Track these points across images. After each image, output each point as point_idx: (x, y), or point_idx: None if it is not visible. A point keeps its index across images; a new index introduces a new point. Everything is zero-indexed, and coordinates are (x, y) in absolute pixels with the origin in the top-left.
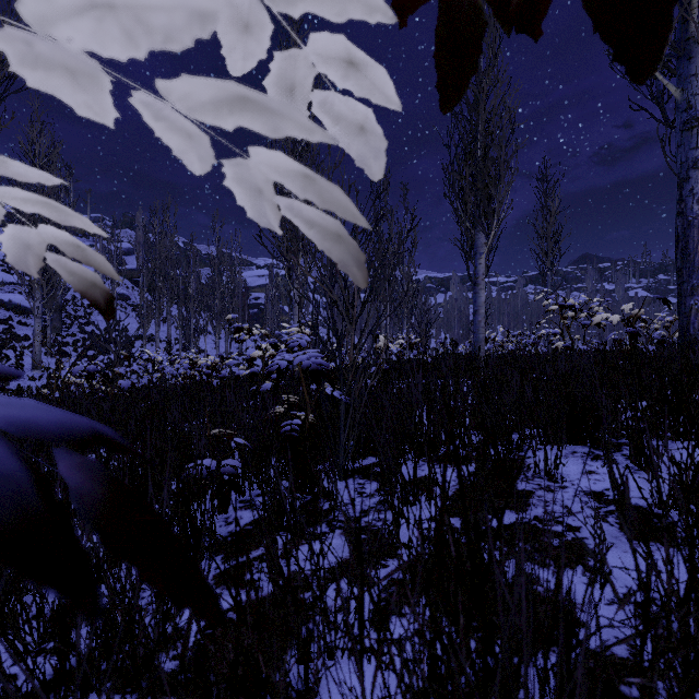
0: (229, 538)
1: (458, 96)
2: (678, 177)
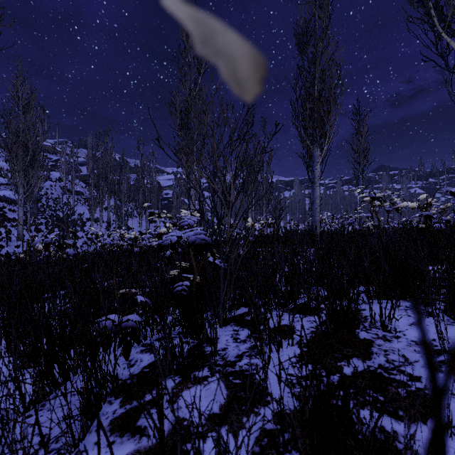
0: (129, 381)
1: None
2: None
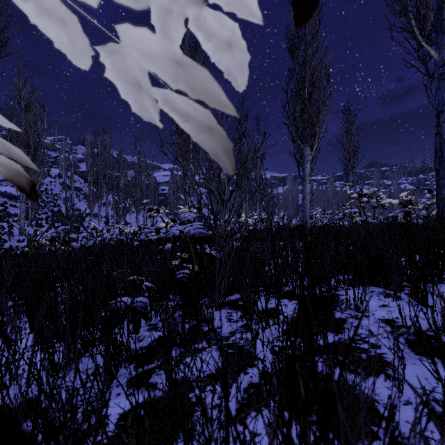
0: (140, 352)
1: (309, 13)
2: (437, 110)
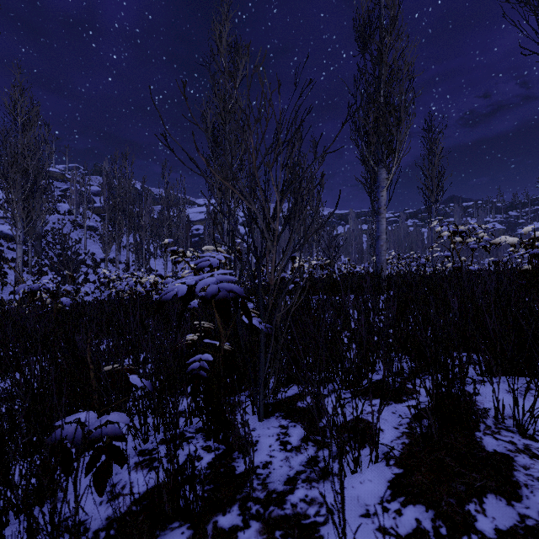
0: (103, 534)
1: None
2: None
